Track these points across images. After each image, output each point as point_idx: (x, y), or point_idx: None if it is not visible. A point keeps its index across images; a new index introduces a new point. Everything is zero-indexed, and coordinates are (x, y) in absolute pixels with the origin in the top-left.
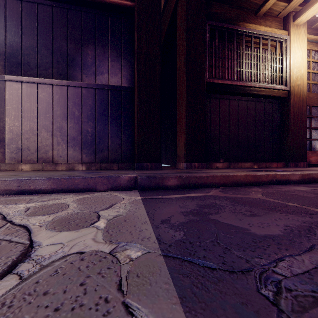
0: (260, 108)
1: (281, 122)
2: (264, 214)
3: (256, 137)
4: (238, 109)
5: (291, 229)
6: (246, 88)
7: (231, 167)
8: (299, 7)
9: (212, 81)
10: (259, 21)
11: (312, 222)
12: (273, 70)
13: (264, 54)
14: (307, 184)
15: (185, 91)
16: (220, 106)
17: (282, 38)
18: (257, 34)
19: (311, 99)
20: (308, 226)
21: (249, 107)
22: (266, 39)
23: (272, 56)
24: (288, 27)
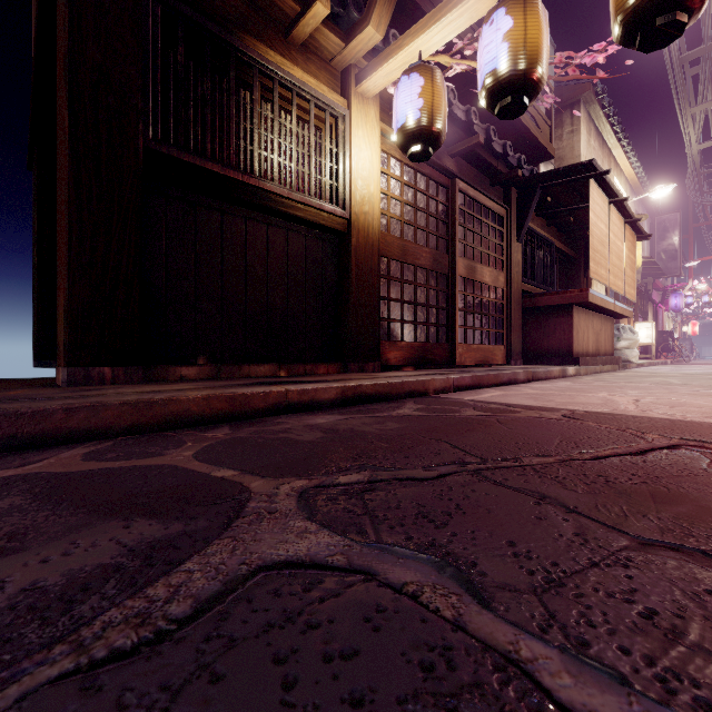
0: (297, 245)
1: (339, 282)
2: (48, 541)
3: (288, 308)
4: (246, 238)
5: (16, 605)
6: (262, 193)
7: (224, 375)
8: (366, 61)
9: (166, 150)
10: (294, 56)
11: (161, 543)
12: (321, 171)
13: (301, 131)
14: (352, 406)
15: (65, 154)
16: (198, 223)
17: (337, 110)
18: (287, 80)
19: (389, 245)
20: (119, 566)
21: (273, 240)
22: (306, 101)
23: (317, 141)
24: (349, 94)
